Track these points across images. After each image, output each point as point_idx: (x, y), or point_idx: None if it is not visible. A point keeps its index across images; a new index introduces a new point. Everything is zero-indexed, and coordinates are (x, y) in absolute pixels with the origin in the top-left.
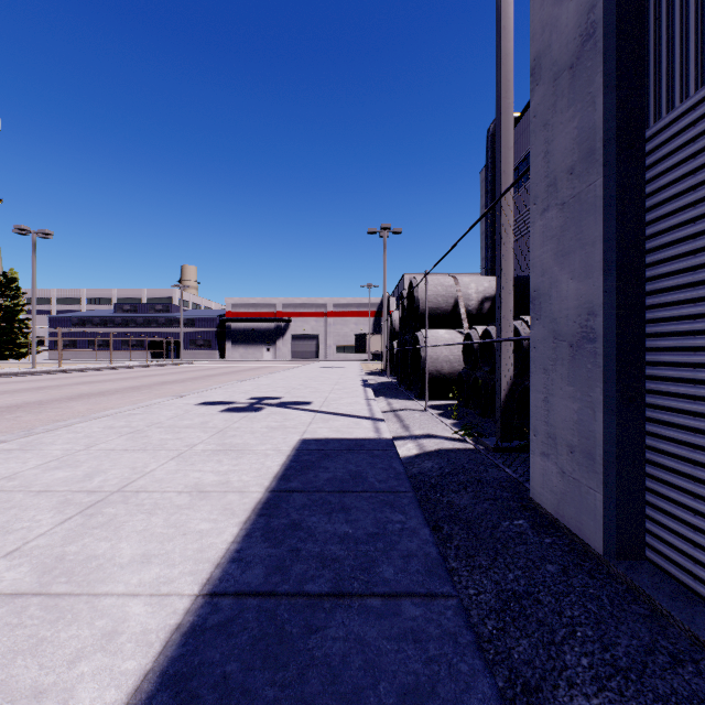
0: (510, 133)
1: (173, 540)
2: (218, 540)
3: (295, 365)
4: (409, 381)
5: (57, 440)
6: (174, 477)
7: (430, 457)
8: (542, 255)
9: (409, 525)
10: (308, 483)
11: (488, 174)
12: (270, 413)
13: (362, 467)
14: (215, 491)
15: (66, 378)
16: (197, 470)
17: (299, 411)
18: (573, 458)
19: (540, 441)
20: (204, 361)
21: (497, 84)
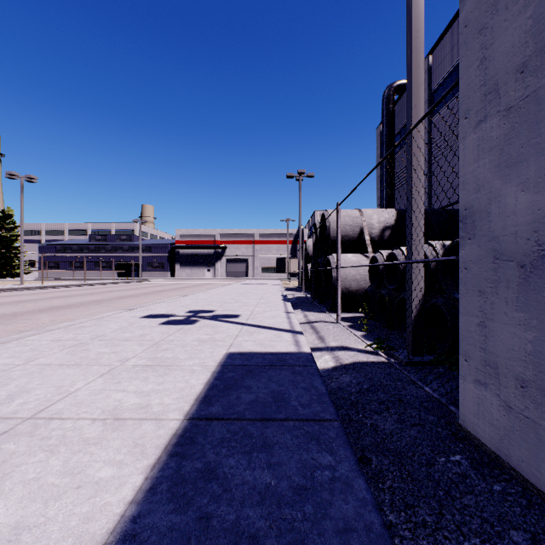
0: (420, 70)
1: (61, 497)
2: (115, 498)
3: (229, 282)
4: (321, 296)
5: (3, 353)
6: (95, 399)
7: (347, 371)
8: (477, 169)
9: (340, 473)
10: (230, 407)
11: (383, 129)
12: (203, 326)
13: (285, 387)
14: (131, 419)
15: (45, 293)
16: (121, 390)
17: (228, 324)
18: (525, 394)
19: (473, 367)
20: (158, 279)
21: (408, 25)
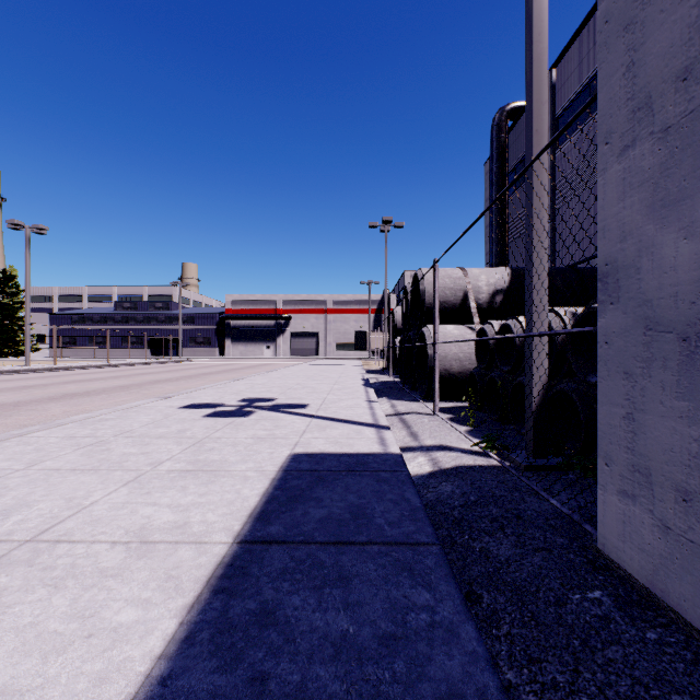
0: (544, 85)
1: (66, 650)
2: (138, 651)
3: (295, 362)
4: (413, 381)
5: None
6: (117, 515)
7: (447, 477)
8: (622, 211)
9: (441, 617)
10: (294, 526)
11: (493, 165)
12: (260, 419)
13: (366, 499)
14: (163, 542)
15: (58, 376)
16: (151, 504)
17: (292, 416)
18: (689, 510)
19: (617, 473)
20: (203, 359)
21: (527, 26)
